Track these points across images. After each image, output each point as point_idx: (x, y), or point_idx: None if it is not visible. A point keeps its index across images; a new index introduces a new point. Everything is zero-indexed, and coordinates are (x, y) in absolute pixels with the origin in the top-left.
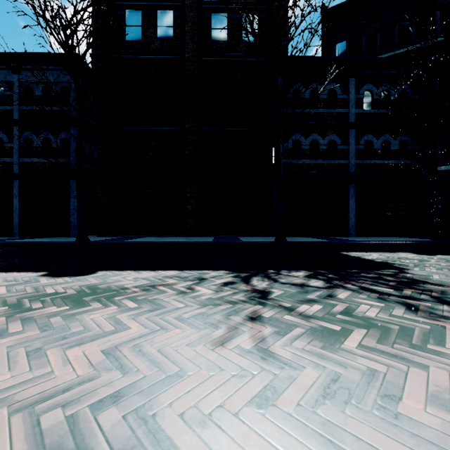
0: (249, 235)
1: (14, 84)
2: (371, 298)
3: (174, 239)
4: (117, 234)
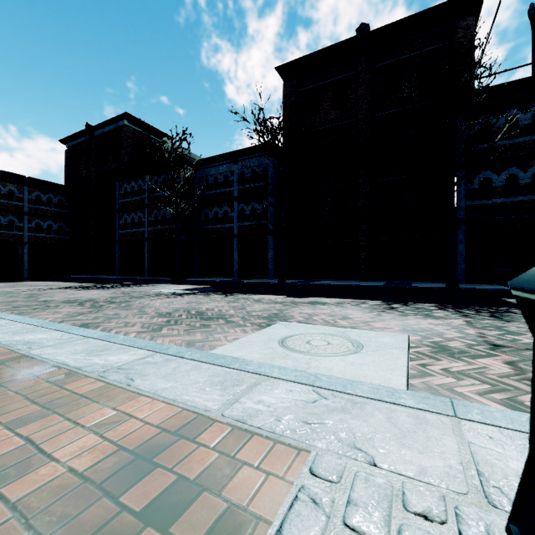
0: (426, 281)
1: (234, 172)
2: (451, 313)
3: (348, 283)
4: (301, 278)
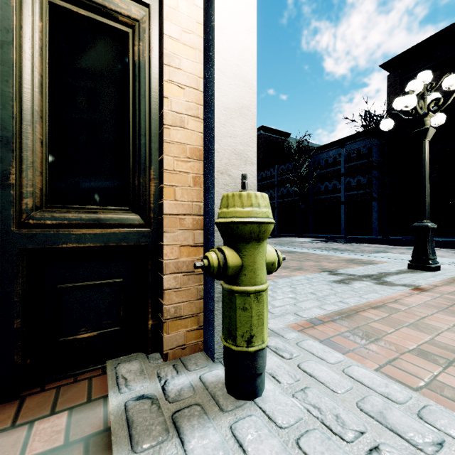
0: None
1: (342, 154)
2: None
3: None
4: (405, 235)
